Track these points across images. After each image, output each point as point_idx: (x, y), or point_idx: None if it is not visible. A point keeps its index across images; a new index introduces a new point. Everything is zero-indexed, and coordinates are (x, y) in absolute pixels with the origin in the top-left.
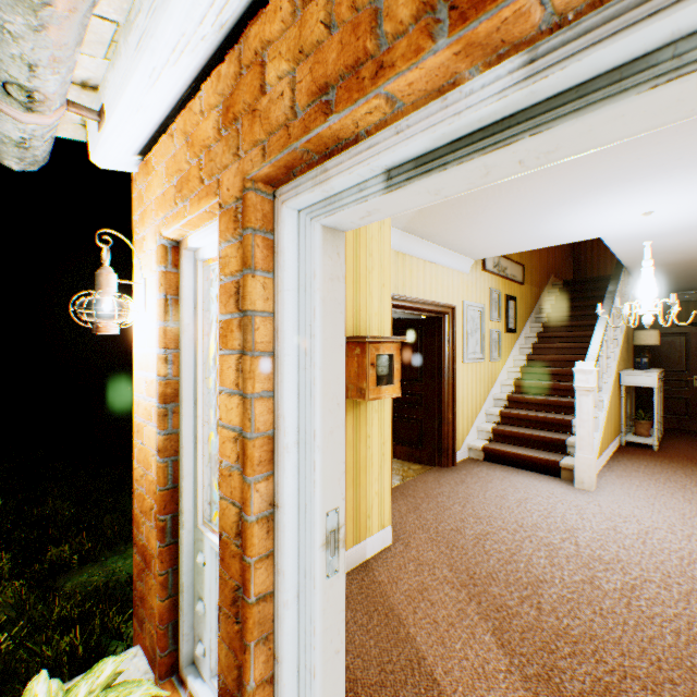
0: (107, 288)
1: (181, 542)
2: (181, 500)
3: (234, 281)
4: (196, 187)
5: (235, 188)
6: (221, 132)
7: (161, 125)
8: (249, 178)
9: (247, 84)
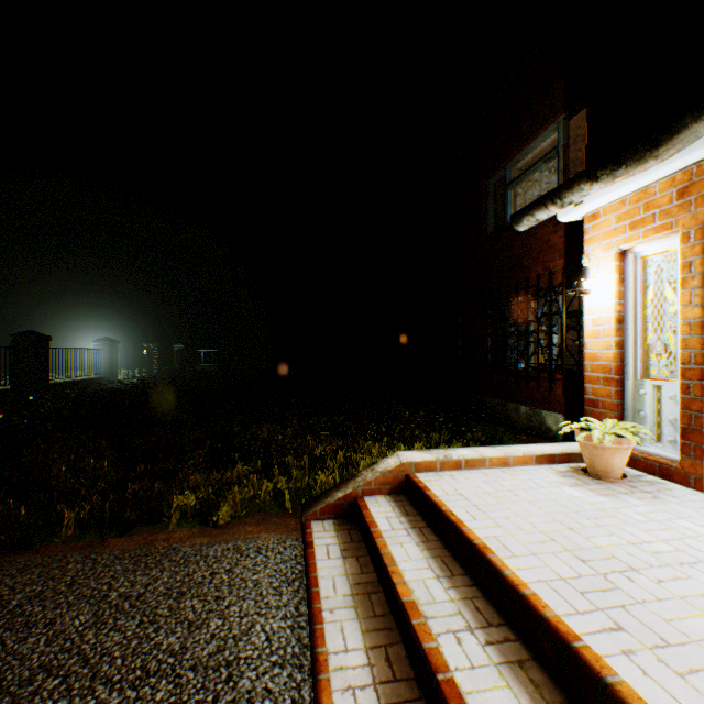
0: (587, 275)
1: (625, 387)
2: (625, 368)
3: (687, 262)
4: (648, 226)
5: (688, 225)
6: (672, 202)
7: (615, 200)
8: (699, 220)
9: (699, 185)
